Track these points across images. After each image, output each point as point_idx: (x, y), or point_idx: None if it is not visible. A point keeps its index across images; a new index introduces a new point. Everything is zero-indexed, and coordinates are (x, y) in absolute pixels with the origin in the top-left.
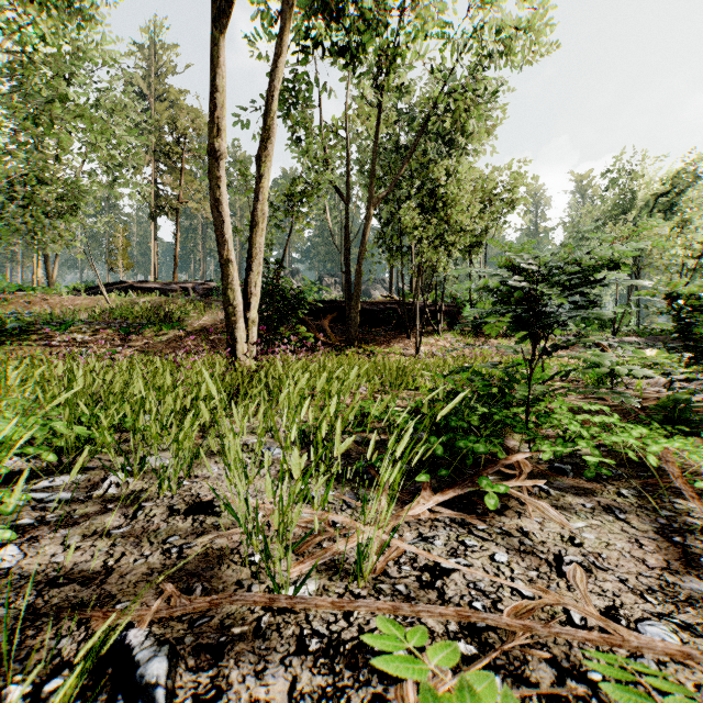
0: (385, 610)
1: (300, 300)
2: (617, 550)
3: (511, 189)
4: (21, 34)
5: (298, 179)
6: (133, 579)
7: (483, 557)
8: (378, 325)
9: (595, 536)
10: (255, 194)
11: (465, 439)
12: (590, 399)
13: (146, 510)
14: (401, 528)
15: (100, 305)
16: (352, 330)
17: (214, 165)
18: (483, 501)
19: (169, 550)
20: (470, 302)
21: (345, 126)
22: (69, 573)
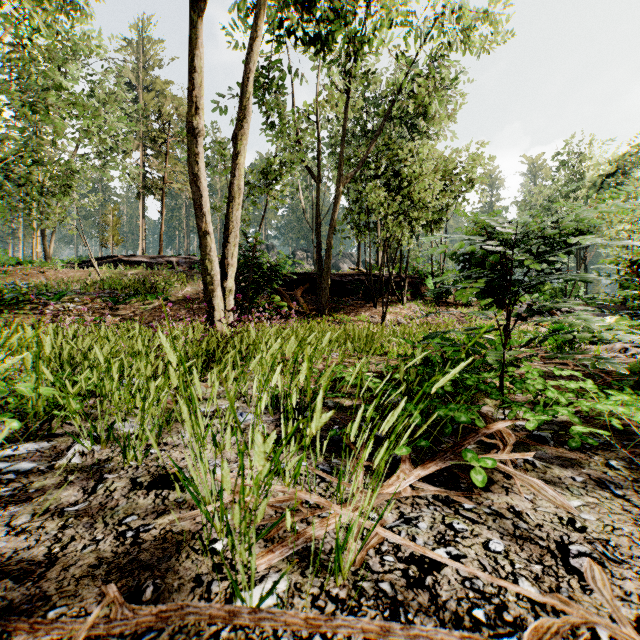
0: (371, 632)
1: (275, 271)
2: (625, 536)
3: (470, 169)
4: (18, 27)
5: (272, 158)
6: (76, 573)
7: (476, 545)
8: (347, 295)
9: (596, 517)
10: (232, 171)
11: (441, 407)
12: (551, 364)
13: (107, 483)
14: (380, 507)
15: (91, 277)
16: (322, 299)
17: (193, 142)
18: (466, 474)
19: (124, 534)
20: (432, 274)
21: (316, 112)
22: (6, 565)
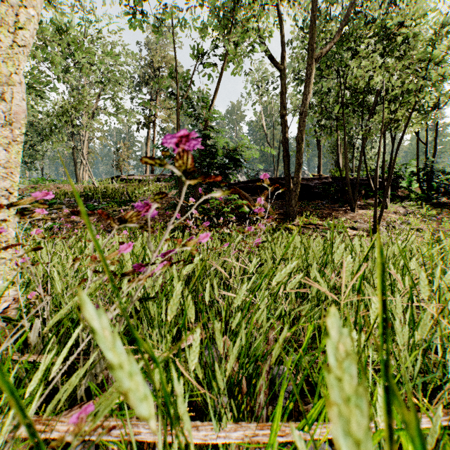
0: None
1: (232, 159)
2: None
3: None
4: None
5: None
6: None
7: None
8: (313, 199)
9: None
10: None
11: None
12: None
13: None
14: None
15: (89, 190)
16: (292, 201)
17: None
18: None
19: None
20: (417, 173)
21: None
22: None
